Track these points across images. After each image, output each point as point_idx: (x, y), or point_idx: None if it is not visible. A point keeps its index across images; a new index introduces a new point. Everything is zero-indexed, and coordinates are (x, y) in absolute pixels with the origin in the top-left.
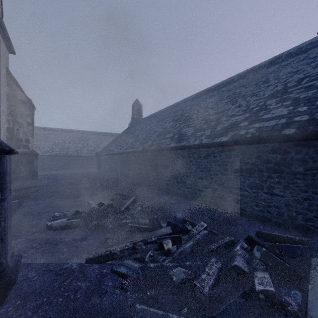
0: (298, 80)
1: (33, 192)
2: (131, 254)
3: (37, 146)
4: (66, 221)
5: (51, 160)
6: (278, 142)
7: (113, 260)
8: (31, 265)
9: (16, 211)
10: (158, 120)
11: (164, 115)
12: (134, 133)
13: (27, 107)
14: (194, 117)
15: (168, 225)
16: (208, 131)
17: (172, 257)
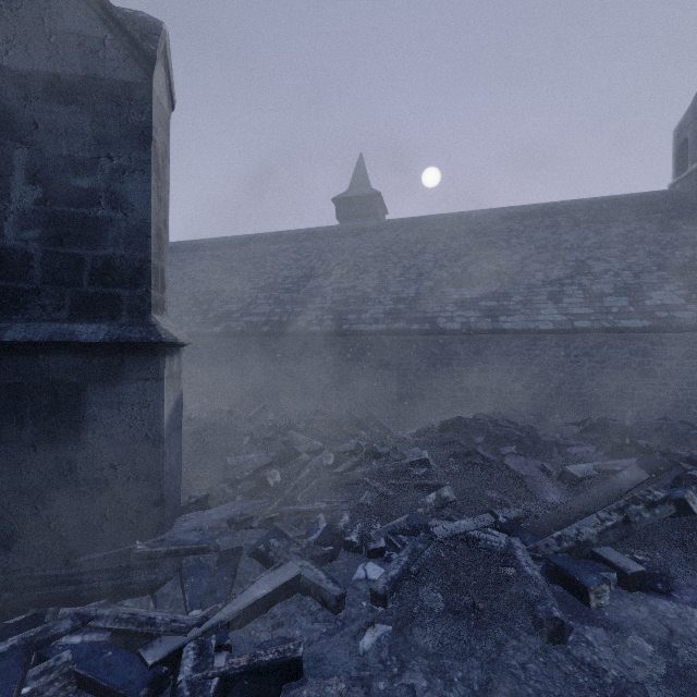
0: (284, 278)
1: None
2: None
3: None
4: None
5: None
6: (259, 336)
7: None
8: None
9: None
10: None
11: None
12: None
13: None
14: (176, 290)
15: None
16: (200, 318)
17: None
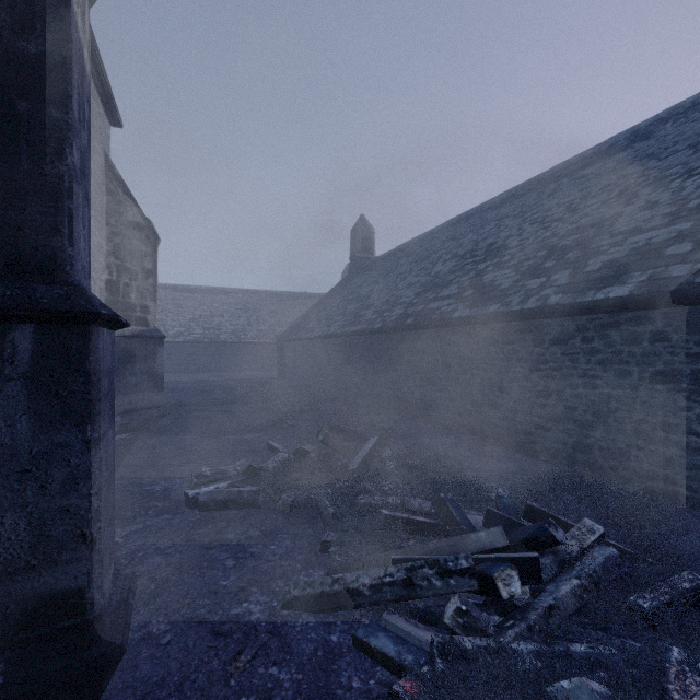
0: None
1: (156, 418)
2: (403, 599)
3: (161, 324)
4: (228, 491)
5: (187, 351)
6: None
7: (353, 608)
8: (156, 599)
9: (124, 458)
10: (416, 260)
11: (428, 246)
12: (358, 292)
13: (143, 236)
14: (511, 245)
15: (490, 521)
16: (563, 276)
17: (526, 624)
